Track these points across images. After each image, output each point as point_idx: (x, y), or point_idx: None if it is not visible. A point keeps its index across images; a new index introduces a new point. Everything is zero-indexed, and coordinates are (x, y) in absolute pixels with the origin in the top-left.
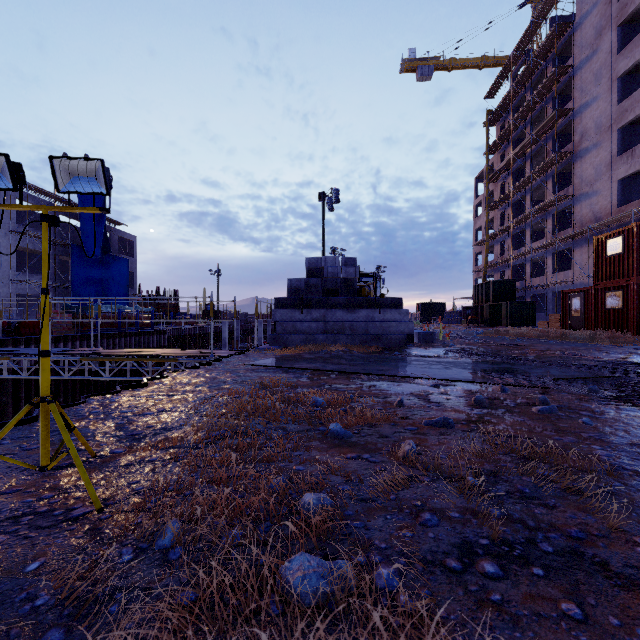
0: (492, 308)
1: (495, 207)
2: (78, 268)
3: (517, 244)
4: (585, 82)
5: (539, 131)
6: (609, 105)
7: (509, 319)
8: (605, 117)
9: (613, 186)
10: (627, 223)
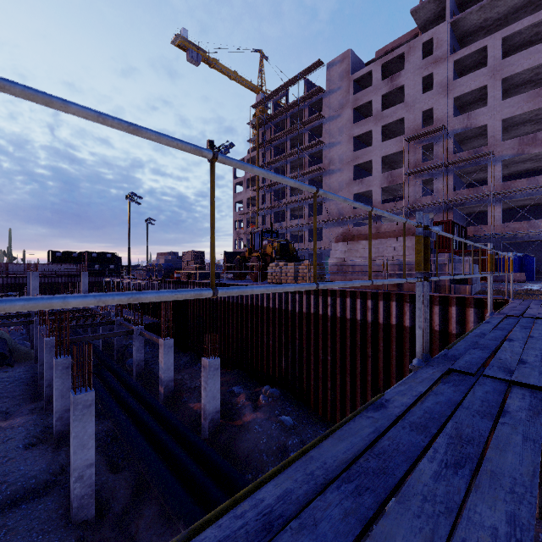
0: None
1: (259, 189)
2: None
3: (275, 219)
4: (332, 130)
5: (303, 148)
6: (348, 150)
7: None
8: (346, 156)
9: (351, 196)
10: (359, 219)
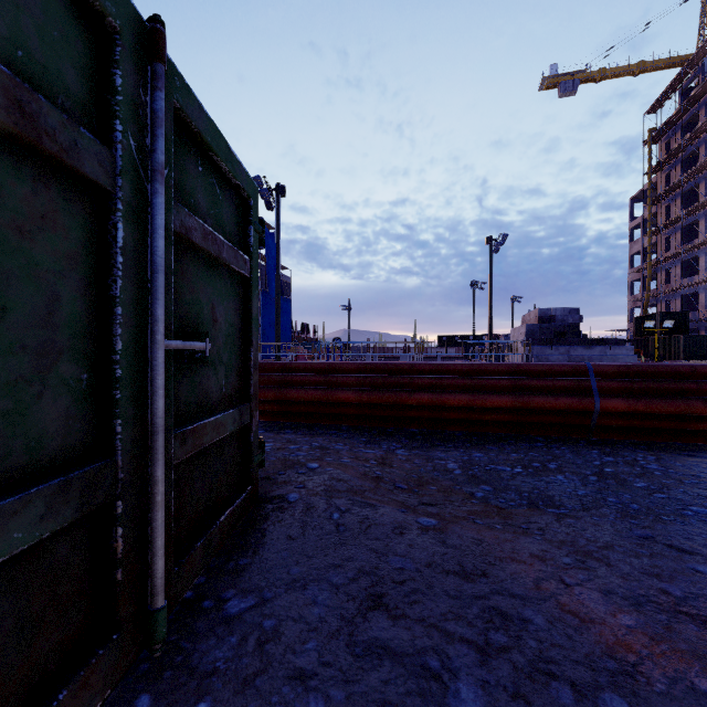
0: (660, 341)
1: (658, 232)
2: (265, 310)
3: (687, 271)
4: None
5: None
6: None
7: (682, 353)
8: None
9: None
10: None
